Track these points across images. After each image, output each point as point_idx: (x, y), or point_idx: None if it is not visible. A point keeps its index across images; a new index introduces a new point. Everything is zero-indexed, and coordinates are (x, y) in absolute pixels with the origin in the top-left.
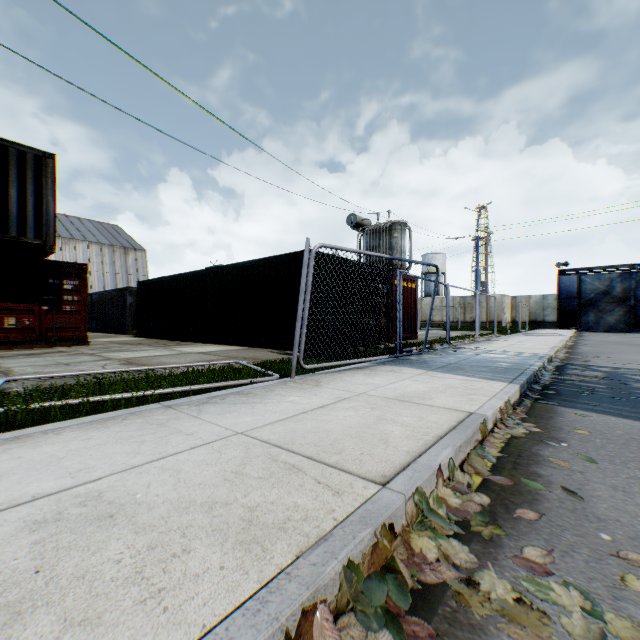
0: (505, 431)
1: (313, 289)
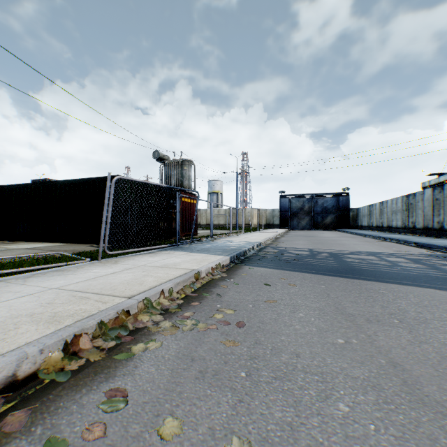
0: (211, 277)
1: (114, 204)
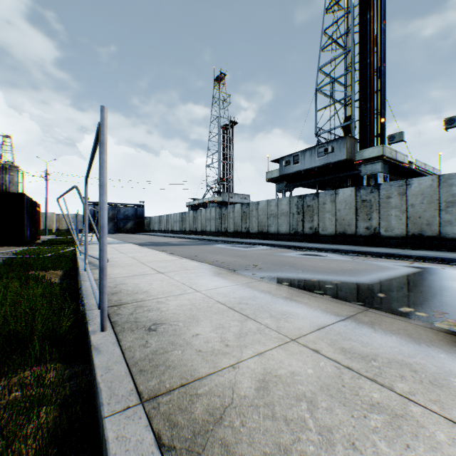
0: None
1: None
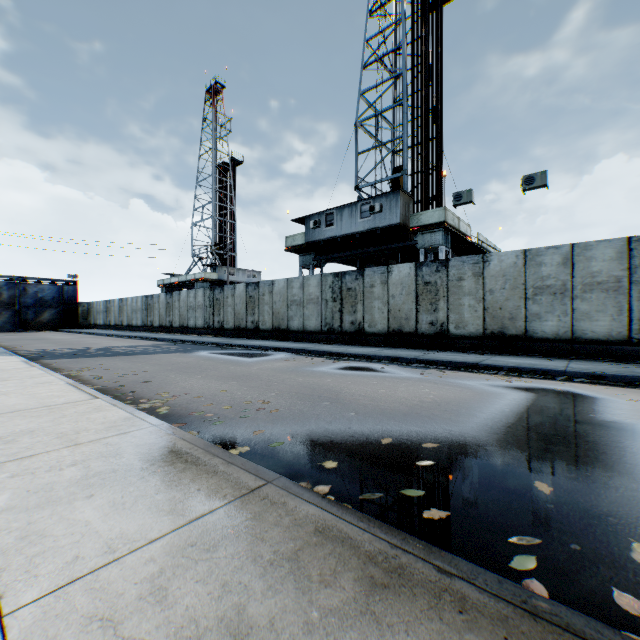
0: None
1: None
